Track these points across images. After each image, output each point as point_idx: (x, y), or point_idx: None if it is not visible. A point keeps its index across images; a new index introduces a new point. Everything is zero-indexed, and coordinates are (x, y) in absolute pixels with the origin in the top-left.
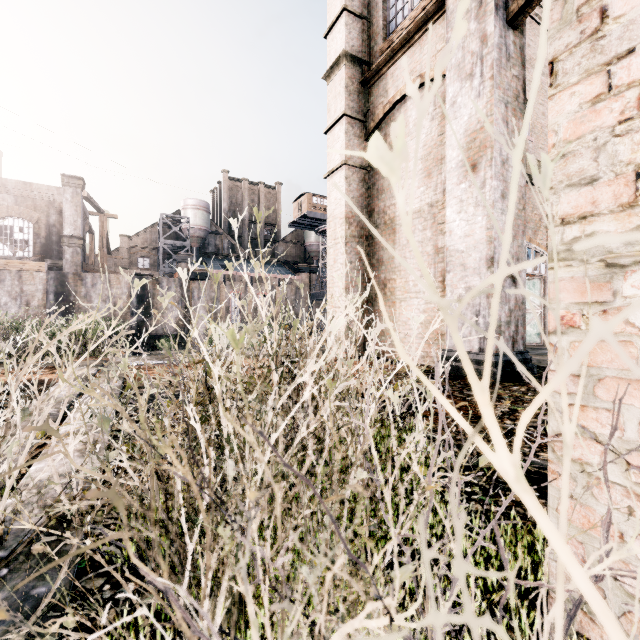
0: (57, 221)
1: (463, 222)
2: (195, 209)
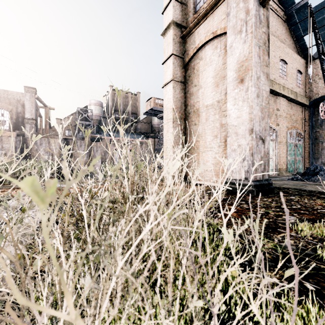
0: (22, 110)
1: (236, 110)
2: (95, 105)
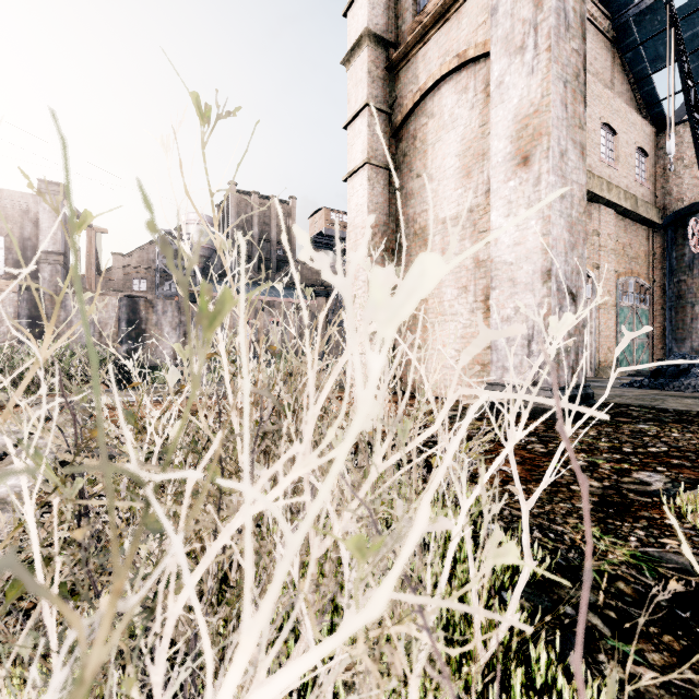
0: (33, 234)
1: (512, 228)
2: (198, 225)
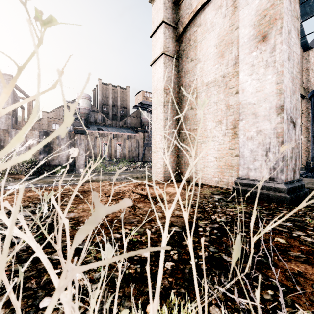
0: None
1: (254, 81)
2: (83, 98)
